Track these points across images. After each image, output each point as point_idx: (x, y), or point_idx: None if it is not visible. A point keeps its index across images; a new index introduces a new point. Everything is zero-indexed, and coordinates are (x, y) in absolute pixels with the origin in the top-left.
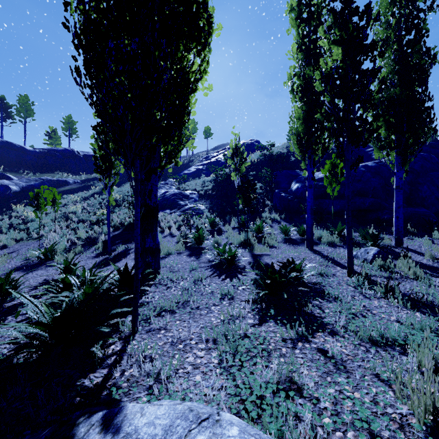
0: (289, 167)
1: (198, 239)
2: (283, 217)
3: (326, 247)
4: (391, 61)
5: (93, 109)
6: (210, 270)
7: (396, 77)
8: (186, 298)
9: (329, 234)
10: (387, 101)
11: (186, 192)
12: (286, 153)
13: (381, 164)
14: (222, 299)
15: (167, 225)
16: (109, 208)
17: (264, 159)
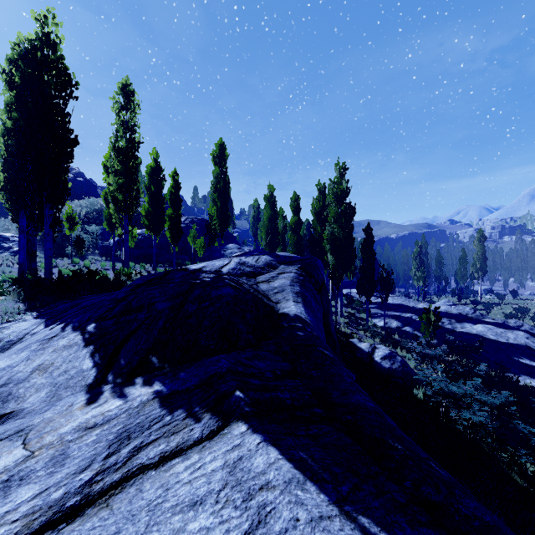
0: None
1: None
2: (104, 258)
3: None
4: (149, 197)
5: (8, 210)
6: None
7: (150, 205)
8: None
9: None
10: (148, 212)
11: (4, 234)
12: None
13: None
14: None
15: (5, 262)
16: None
17: (90, 211)
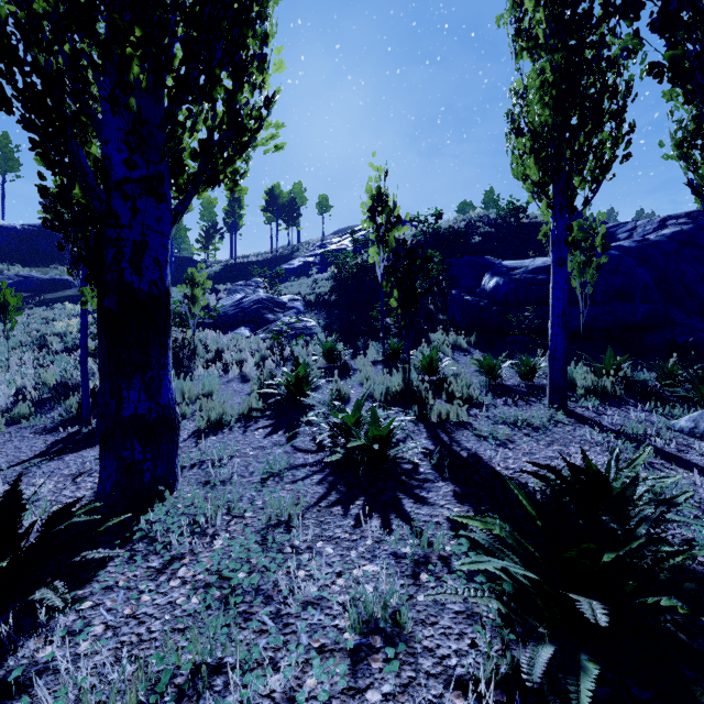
0: (470, 252)
1: (295, 388)
2: (473, 342)
3: (596, 405)
4: None
5: None
6: (320, 479)
7: None
8: (210, 644)
9: (591, 376)
10: None
11: (281, 297)
12: (463, 231)
13: (648, 243)
14: (361, 657)
15: (236, 357)
16: (84, 314)
17: (424, 240)
